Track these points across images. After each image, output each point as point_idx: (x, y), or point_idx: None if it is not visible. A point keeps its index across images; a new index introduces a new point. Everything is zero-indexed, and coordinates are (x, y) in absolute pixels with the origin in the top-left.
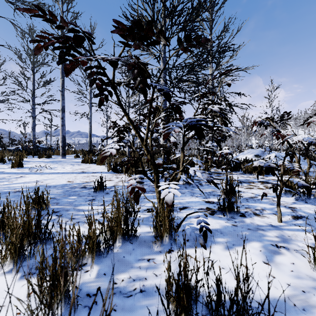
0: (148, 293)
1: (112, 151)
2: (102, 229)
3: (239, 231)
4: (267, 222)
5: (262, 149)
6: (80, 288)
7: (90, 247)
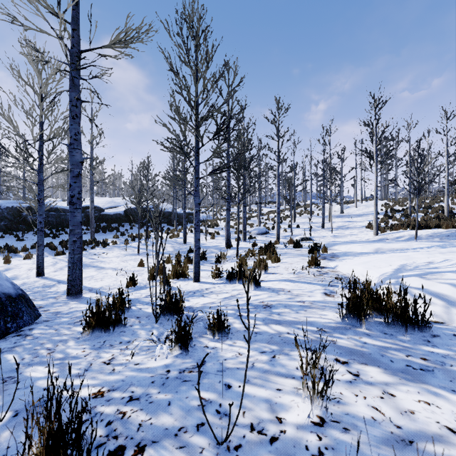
0: None
1: None
2: None
3: None
4: None
5: None
6: None
7: None
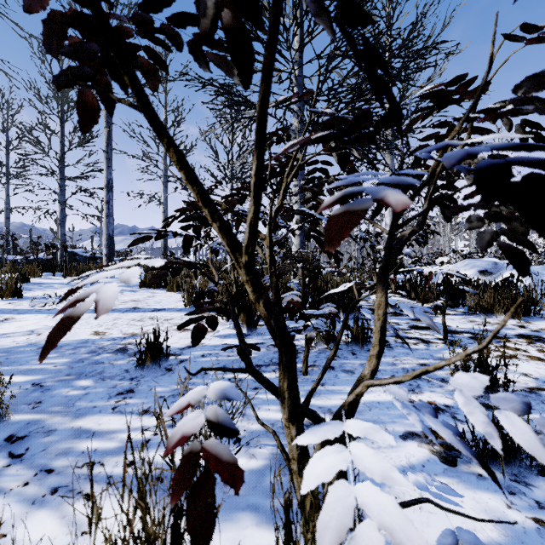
0: None
1: (102, 296)
2: None
3: None
4: None
5: (493, 260)
6: None
7: None
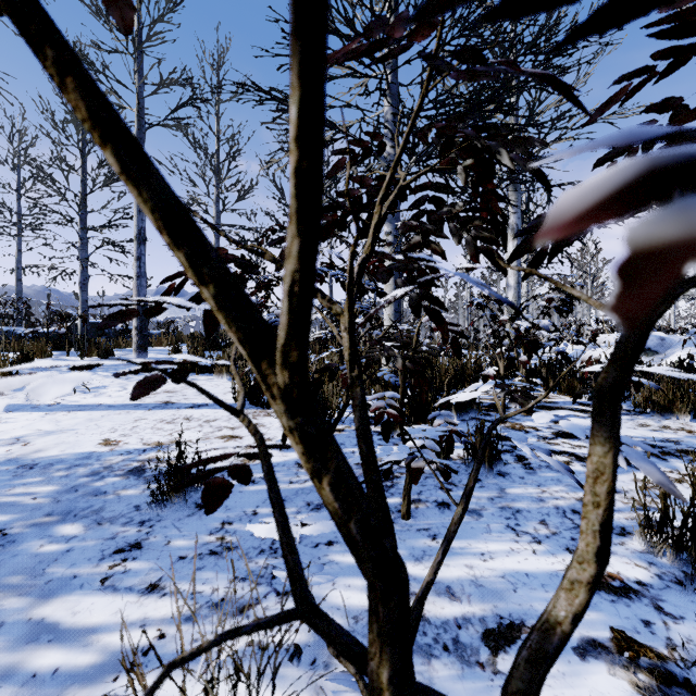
0: None
1: None
2: None
3: None
4: None
5: (657, 334)
6: None
7: None
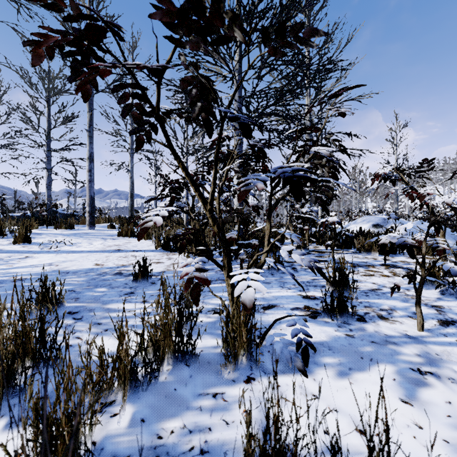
0: (214, 455)
1: (157, 220)
2: (141, 344)
3: (357, 345)
4: (400, 331)
5: (384, 216)
6: (102, 446)
7: (121, 375)
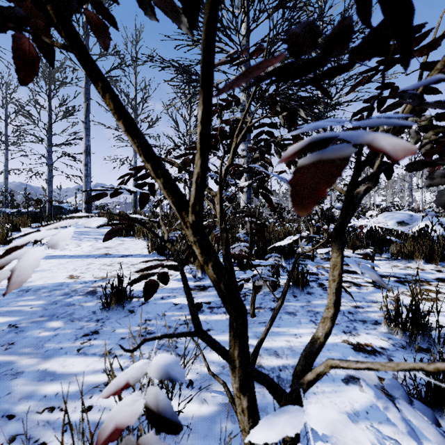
0: None
1: (19, 265)
2: None
3: None
4: None
5: (408, 212)
6: None
7: None
